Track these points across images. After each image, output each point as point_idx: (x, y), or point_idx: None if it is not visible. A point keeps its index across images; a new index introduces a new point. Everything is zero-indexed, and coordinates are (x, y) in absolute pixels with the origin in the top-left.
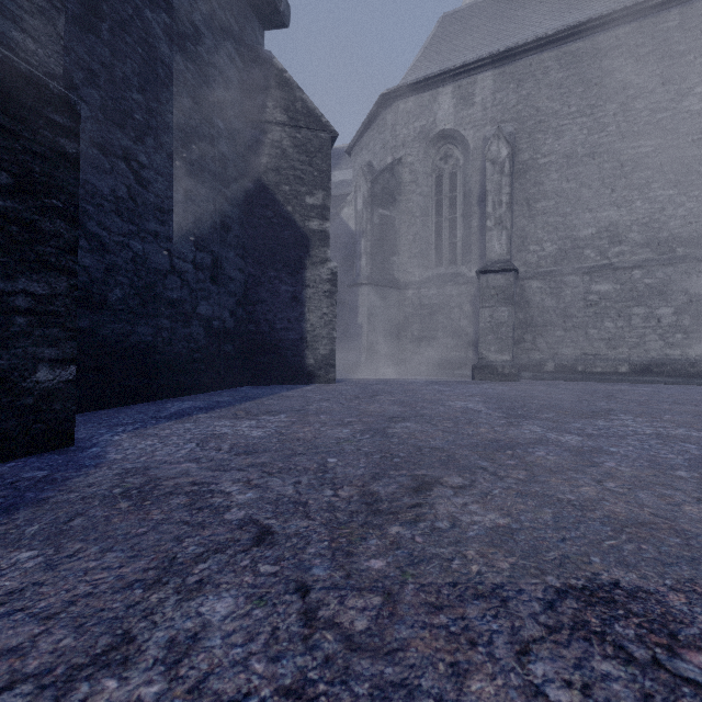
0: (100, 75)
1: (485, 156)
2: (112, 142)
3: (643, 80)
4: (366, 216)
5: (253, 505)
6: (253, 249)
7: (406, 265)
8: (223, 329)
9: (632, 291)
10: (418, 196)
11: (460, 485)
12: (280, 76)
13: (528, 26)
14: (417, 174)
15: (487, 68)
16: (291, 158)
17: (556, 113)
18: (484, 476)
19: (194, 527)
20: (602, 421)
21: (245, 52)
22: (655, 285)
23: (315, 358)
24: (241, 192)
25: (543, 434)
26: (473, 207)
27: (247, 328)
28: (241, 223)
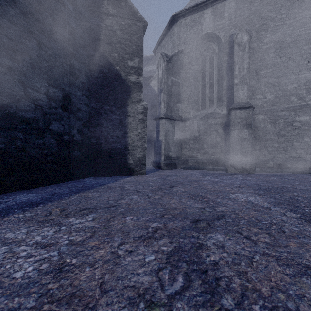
0: None
1: (234, 41)
2: None
3: None
4: (164, 80)
5: None
6: (95, 92)
7: (185, 108)
8: (72, 141)
9: None
10: (192, 70)
11: None
12: None
13: None
14: (191, 58)
15: None
16: (118, 36)
17: (273, 19)
18: None
19: None
20: None
21: None
22: None
23: (133, 159)
24: (87, 55)
25: None
26: (223, 75)
27: (91, 141)
28: (87, 75)
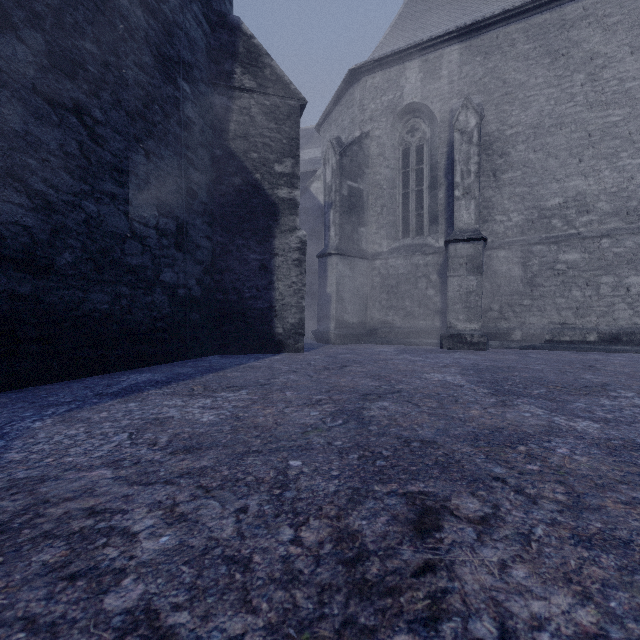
0: (45, 17)
1: (453, 126)
2: (60, 92)
3: (611, 50)
4: (335, 188)
5: (163, 566)
6: (221, 217)
7: (374, 236)
8: (189, 297)
9: (600, 260)
10: (385, 169)
11: (479, 515)
12: (248, 42)
13: (493, 2)
14: (384, 148)
15: (454, 42)
16: (259, 125)
17: (523, 84)
18: (507, 496)
19: (37, 636)
20: (606, 400)
21: (212, 17)
22: (624, 254)
23: (284, 327)
24: (209, 159)
25: (549, 419)
26: (440, 179)
27: (215, 297)
28: (209, 190)
